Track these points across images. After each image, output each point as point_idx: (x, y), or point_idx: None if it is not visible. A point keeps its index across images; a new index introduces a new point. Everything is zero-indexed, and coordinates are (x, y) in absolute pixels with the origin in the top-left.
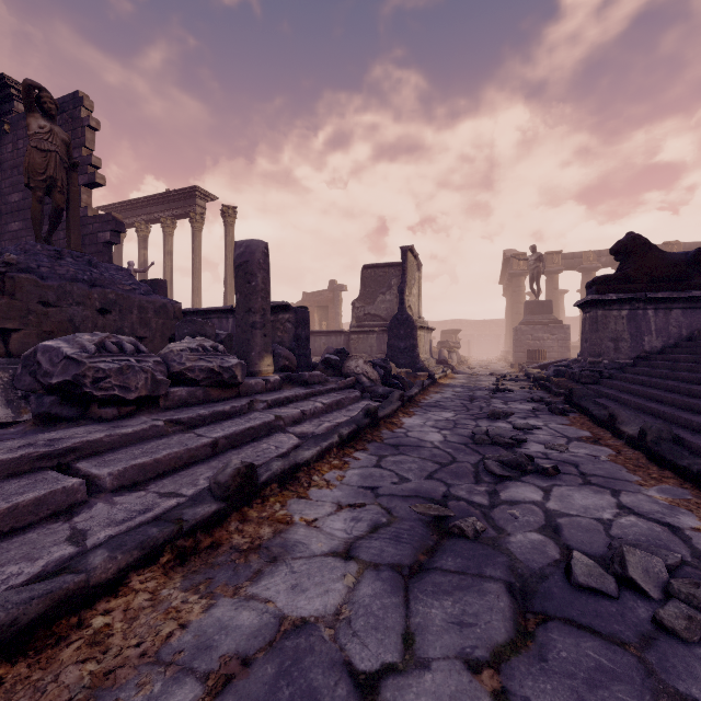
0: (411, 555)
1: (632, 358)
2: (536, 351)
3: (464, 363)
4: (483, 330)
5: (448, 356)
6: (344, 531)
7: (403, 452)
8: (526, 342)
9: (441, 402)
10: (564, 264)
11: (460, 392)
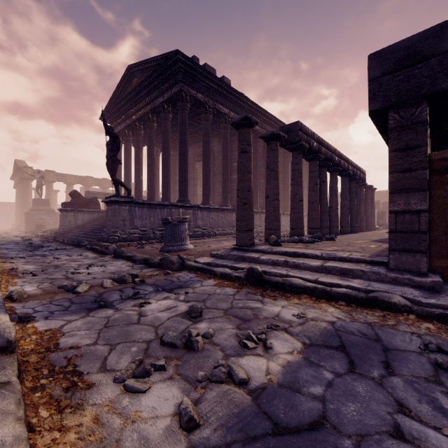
0: (29, 251)
1: (75, 227)
2: (41, 225)
3: None
4: None
5: None
6: (15, 252)
7: (11, 249)
8: (34, 220)
9: (6, 244)
10: (57, 178)
11: (9, 242)
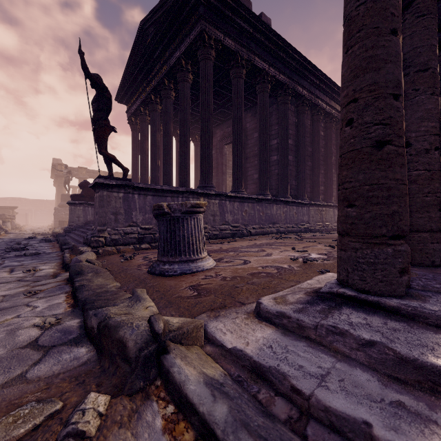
0: None
1: (84, 223)
2: (64, 221)
3: (19, 228)
4: (40, 206)
5: (4, 224)
6: None
7: None
8: (61, 216)
9: None
10: (89, 175)
11: (7, 240)
